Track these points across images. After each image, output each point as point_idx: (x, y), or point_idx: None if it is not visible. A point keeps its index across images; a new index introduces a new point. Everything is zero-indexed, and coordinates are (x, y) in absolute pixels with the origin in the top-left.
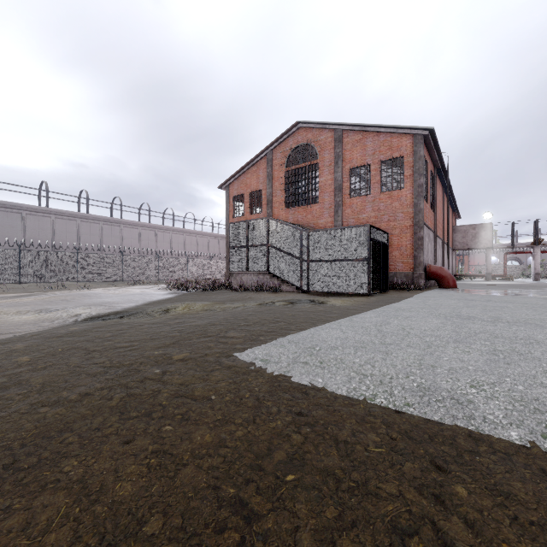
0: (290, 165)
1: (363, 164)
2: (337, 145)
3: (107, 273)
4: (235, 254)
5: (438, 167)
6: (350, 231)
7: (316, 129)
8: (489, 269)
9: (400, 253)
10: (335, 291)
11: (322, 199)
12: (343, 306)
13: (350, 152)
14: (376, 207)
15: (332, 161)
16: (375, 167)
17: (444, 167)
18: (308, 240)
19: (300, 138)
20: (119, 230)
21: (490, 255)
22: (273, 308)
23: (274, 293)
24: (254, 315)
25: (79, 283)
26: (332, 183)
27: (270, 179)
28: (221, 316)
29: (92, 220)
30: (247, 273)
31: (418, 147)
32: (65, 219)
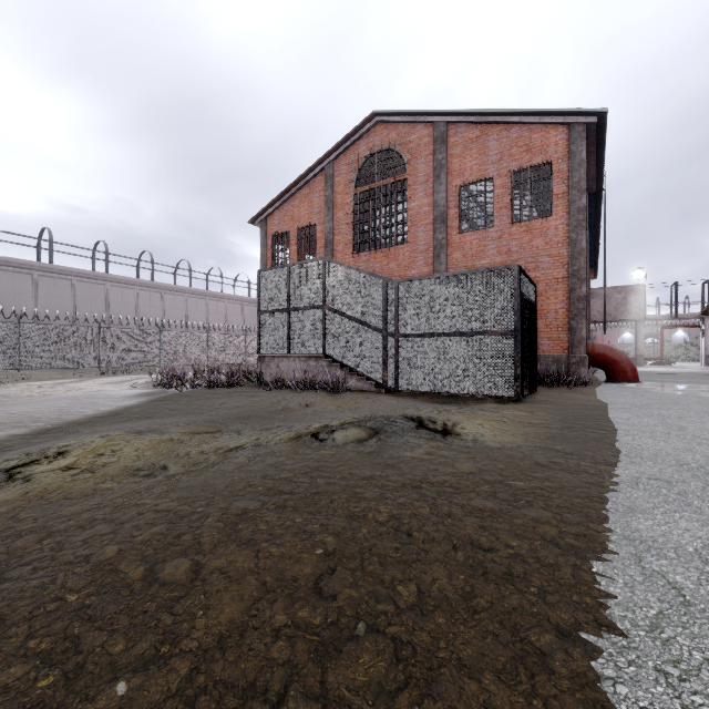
0: (361, 184)
1: (482, 178)
2: (438, 148)
3: (72, 355)
4: (268, 323)
5: (591, 192)
6: (479, 278)
7: (404, 124)
8: (640, 350)
9: (545, 323)
10: (449, 392)
11: (414, 237)
12: (511, 449)
13: (461, 159)
14: (504, 247)
15: (431, 175)
16: (503, 182)
17: (600, 191)
18: (397, 297)
19: (378, 139)
20: (103, 290)
21: (642, 330)
22: (328, 465)
23: (335, 396)
24: (247, 533)
25: (33, 371)
26: (431, 210)
27: (330, 208)
28: (123, 534)
29: (59, 274)
30: (288, 356)
31: (577, 145)
32: (12, 271)
